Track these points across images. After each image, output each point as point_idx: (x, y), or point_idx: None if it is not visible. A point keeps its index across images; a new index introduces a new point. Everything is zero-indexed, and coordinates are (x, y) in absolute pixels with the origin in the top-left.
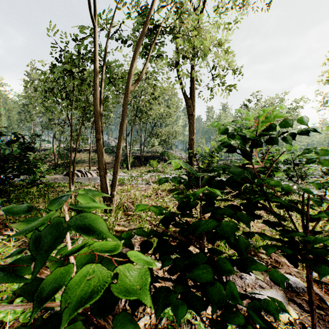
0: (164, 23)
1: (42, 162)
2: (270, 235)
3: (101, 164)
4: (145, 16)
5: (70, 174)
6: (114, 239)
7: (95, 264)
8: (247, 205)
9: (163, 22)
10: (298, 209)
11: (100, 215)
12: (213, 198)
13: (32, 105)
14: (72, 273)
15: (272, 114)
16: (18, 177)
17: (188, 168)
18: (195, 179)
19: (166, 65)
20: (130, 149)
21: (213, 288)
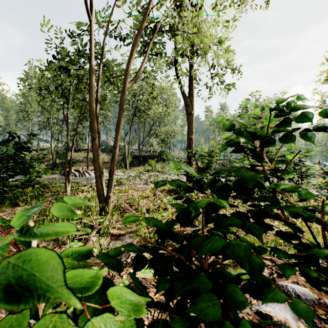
0: (163, 20)
1: (37, 162)
2: (274, 240)
3: (96, 164)
4: (143, 12)
5: (66, 174)
6: (72, 299)
7: (59, 314)
8: (255, 212)
9: (161, 18)
10: (316, 219)
11: (94, 219)
12: (218, 207)
13: (29, 104)
14: (25, 327)
15: (287, 108)
16: (12, 177)
17: (188, 170)
18: (195, 182)
19: (164, 62)
20: (128, 148)
21: (223, 327)
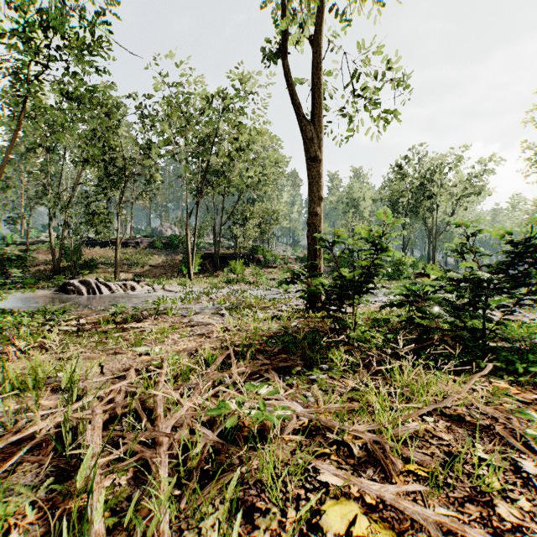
0: None
1: None
2: None
3: None
4: None
5: None
6: None
7: None
8: None
9: None
10: None
11: None
12: None
13: None
14: None
15: None
16: None
17: None
18: None
19: None
20: (193, 240)
21: None
